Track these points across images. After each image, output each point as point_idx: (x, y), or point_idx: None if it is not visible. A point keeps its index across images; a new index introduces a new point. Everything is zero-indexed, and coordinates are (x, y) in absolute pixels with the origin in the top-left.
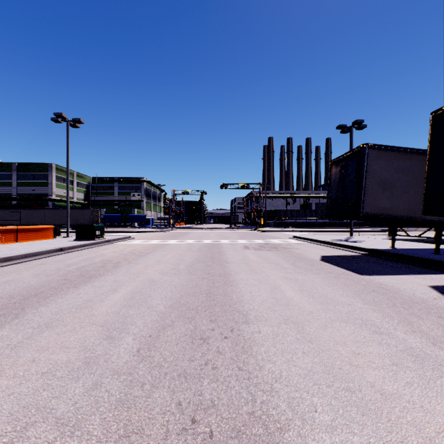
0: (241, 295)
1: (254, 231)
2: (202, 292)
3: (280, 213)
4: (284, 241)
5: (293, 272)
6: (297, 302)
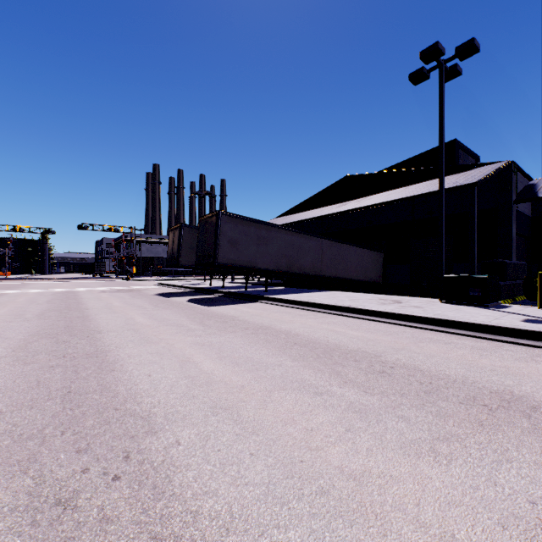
0: (88, 306)
1: (123, 280)
2: (63, 307)
3: (158, 261)
4: (145, 287)
5: (128, 299)
6: (117, 305)
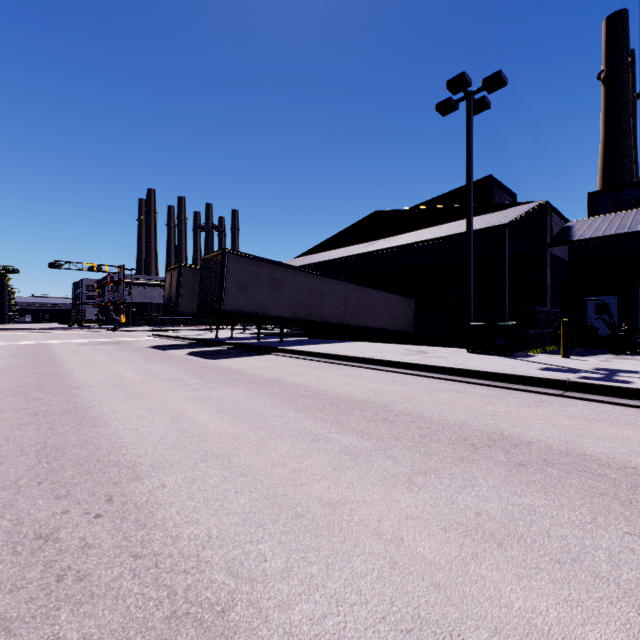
0: (63, 360)
1: (109, 331)
2: (32, 362)
3: (153, 307)
4: (136, 339)
5: (114, 352)
6: (100, 359)
